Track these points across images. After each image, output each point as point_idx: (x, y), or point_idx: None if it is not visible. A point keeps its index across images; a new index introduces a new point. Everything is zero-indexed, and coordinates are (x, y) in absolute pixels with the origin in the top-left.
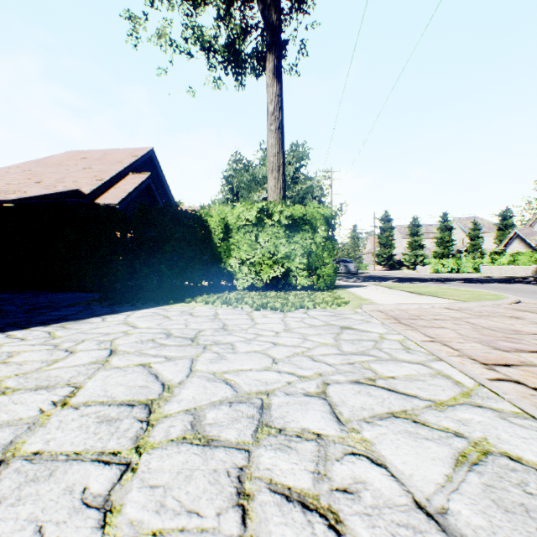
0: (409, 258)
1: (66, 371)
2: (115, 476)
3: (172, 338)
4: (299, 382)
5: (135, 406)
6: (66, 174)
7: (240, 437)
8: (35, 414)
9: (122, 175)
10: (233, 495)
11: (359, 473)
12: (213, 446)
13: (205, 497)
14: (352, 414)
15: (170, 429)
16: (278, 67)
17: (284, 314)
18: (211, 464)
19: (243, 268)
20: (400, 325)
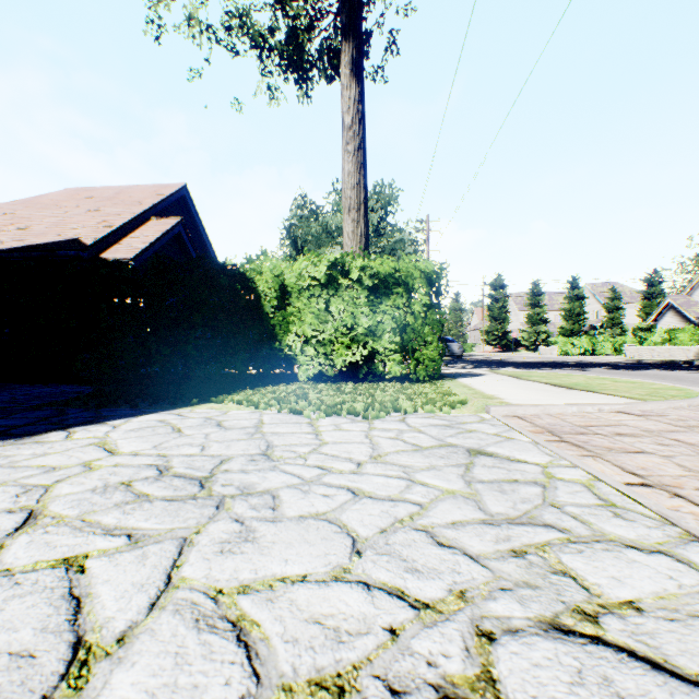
0: (529, 335)
1: None
2: None
3: (166, 479)
4: (417, 629)
5: None
6: (63, 219)
7: None
8: None
9: (142, 221)
10: None
11: None
12: None
13: None
14: None
15: None
16: (359, 61)
17: (368, 423)
18: None
19: (307, 350)
20: (566, 445)
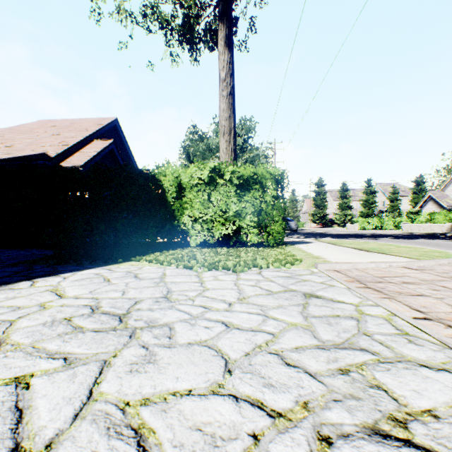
0: (340, 217)
1: None
2: None
3: (96, 316)
4: (273, 435)
5: None
6: (35, 140)
7: None
8: None
9: (88, 141)
10: None
11: None
12: None
13: None
14: None
15: None
16: (230, 36)
17: (236, 275)
18: None
19: (196, 226)
20: (370, 290)
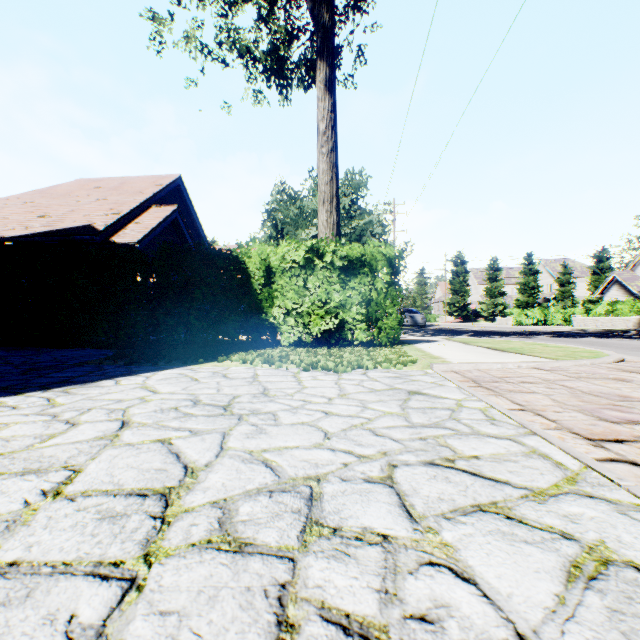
0: (487, 307)
1: (64, 449)
2: (114, 597)
3: (200, 406)
4: (358, 463)
5: (148, 497)
6: (76, 207)
7: (282, 540)
8: (18, 508)
9: (144, 208)
10: (272, 626)
11: (440, 593)
12: (247, 553)
13: (234, 630)
14: (428, 508)
15: (192, 528)
16: (331, 77)
17: (338, 375)
18: (243, 579)
19: (289, 320)
20: (481, 389)
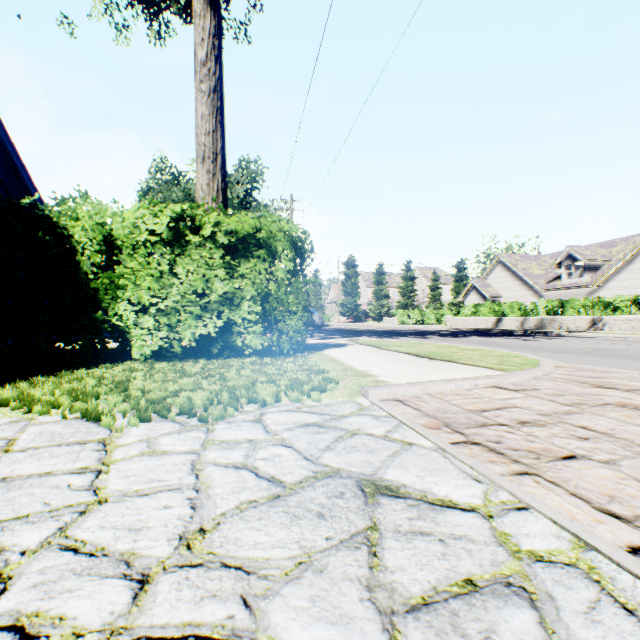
0: (375, 308)
1: None
2: None
3: None
4: None
5: None
6: None
7: None
8: None
9: None
10: None
11: None
12: None
13: None
14: None
15: None
16: None
17: (206, 430)
18: None
19: (145, 320)
20: (482, 452)
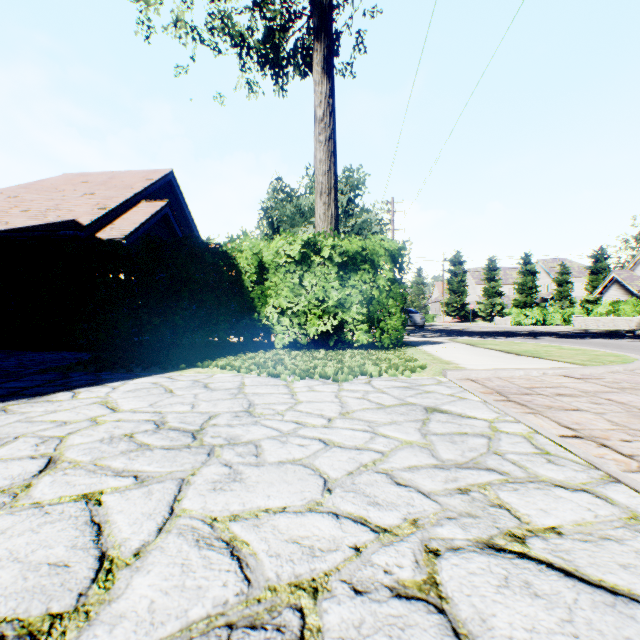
0: (485, 307)
1: None
2: None
3: (163, 432)
4: (376, 547)
5: None
6: (61, 202)
7: None
8: None
9: (133, 203)
10: None
11: None
12: None
13: None
14: None
15: None
16: (329, 59)
17: (338, 385)
18: None
19: (283, 320)
20: (512, 404)
